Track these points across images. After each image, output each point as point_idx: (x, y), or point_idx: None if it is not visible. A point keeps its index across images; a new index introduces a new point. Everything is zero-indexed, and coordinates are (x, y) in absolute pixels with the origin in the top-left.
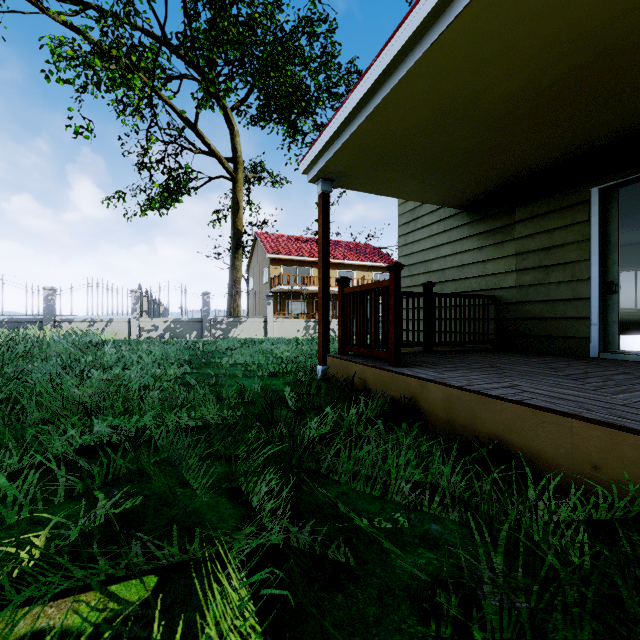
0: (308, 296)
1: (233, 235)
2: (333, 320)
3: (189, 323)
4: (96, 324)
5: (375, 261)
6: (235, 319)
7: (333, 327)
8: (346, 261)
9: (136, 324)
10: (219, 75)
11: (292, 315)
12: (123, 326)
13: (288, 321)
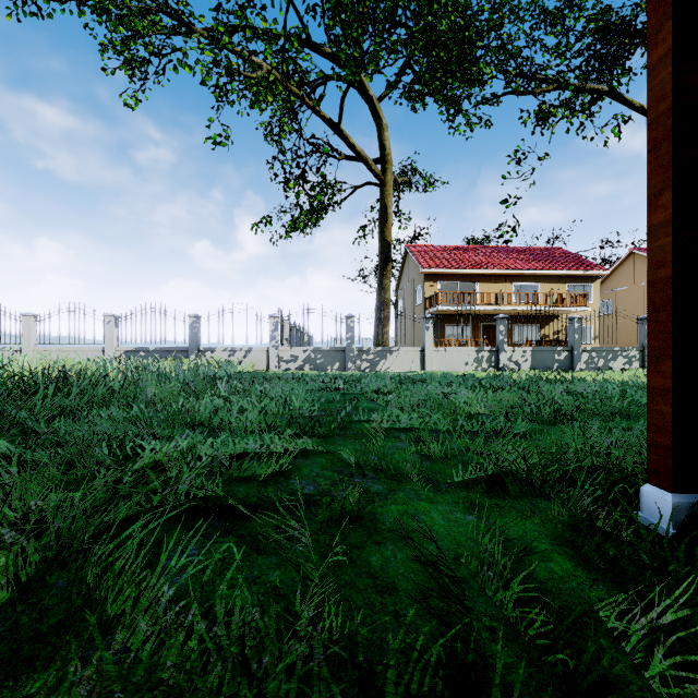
0: (472, 319)
1: (381, 249)
2: (516, 349)
3: (331, 353)
4: (236, 353)
5: (569, 268)
6: (384, 348)
7: (516, 359)
8: (526, 271)
9: (274, 354)
10: (365, 56)
11: (452, 343)
12: (262, 356)
13: (452, 350)
